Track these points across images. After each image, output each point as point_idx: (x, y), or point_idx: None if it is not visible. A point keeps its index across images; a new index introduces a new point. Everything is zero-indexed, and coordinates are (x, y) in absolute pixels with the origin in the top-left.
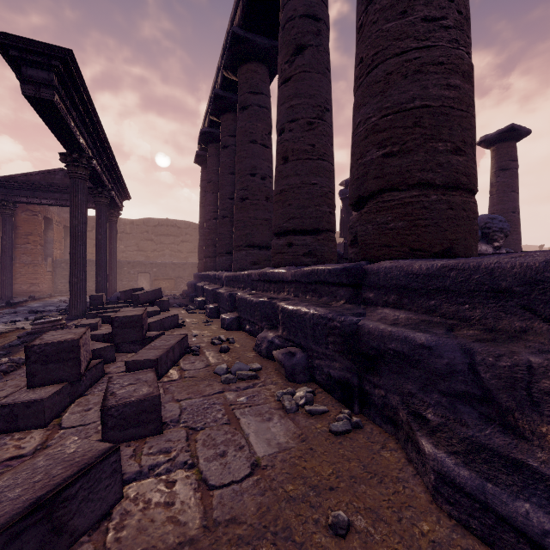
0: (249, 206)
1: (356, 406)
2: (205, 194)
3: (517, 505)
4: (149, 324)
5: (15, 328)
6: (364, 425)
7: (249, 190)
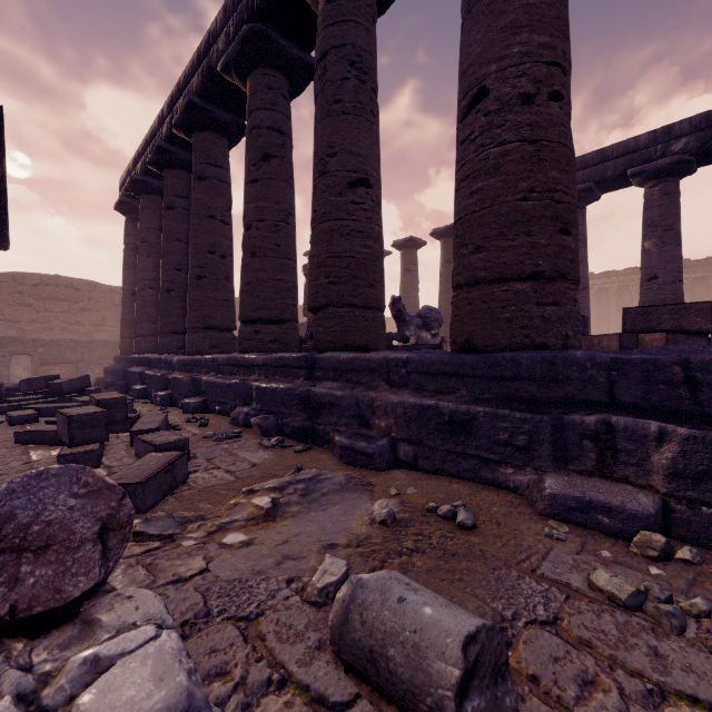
0: (208, 286)
1: (310, 440)
2: (133, 253)
3: (360, 444)
4: None
5: None
6: (314, 449)
7: (208, 268)
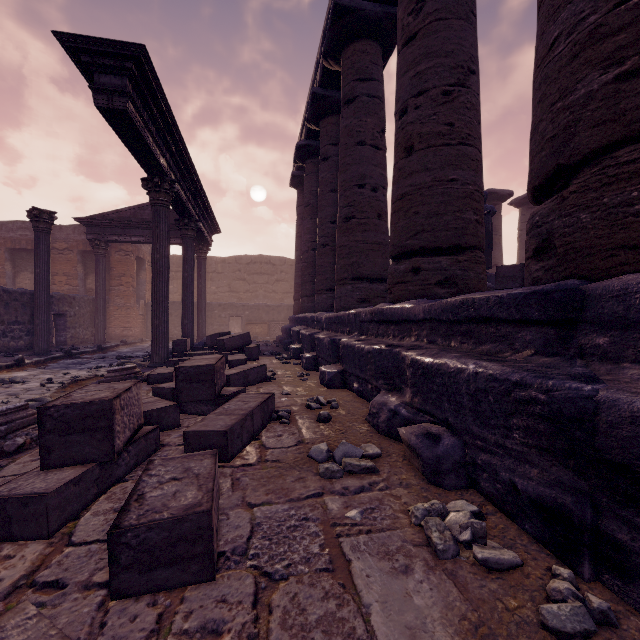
0: (356, 227)
1: (585, 563)
2: (302, 222)
3: None
4: (229, 376)
5: (93, 375)
6: (619, 618)
7: (356, 206)
